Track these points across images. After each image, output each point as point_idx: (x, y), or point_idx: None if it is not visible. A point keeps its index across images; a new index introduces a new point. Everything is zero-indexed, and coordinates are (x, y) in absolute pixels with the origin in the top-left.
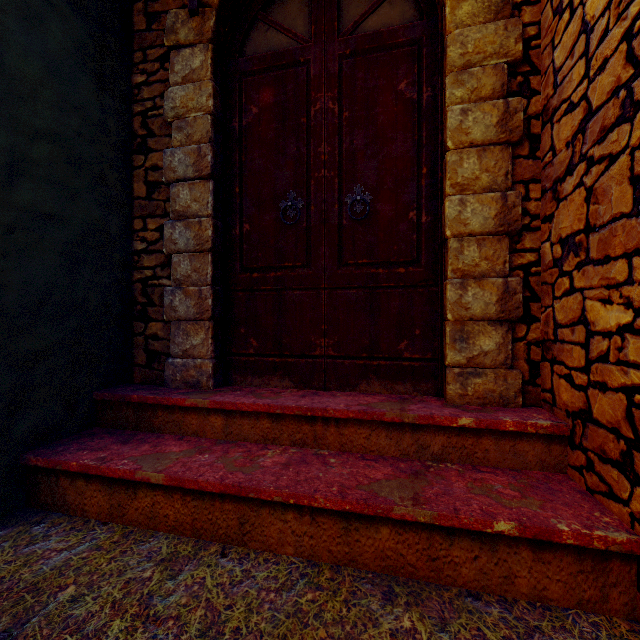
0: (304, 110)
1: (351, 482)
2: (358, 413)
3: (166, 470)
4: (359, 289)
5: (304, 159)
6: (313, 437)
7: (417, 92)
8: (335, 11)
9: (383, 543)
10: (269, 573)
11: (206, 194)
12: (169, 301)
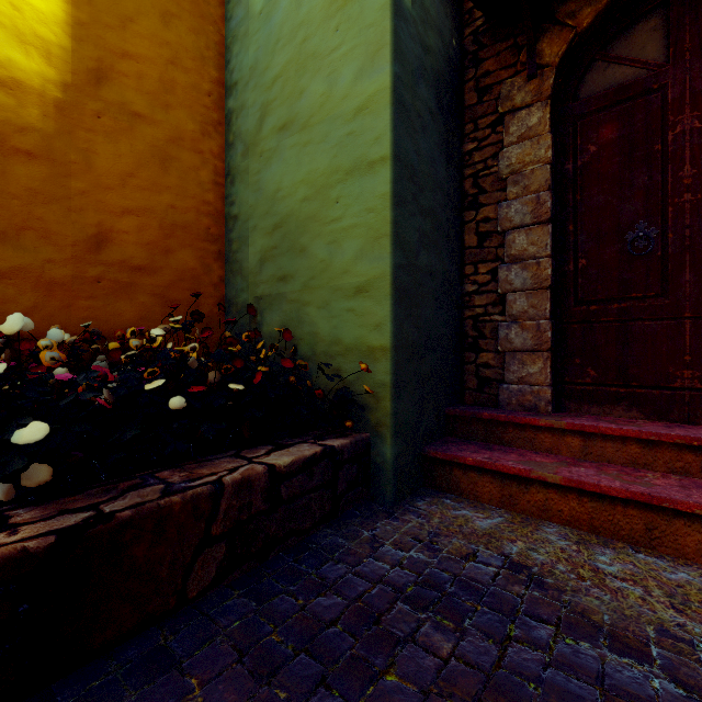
0: (658, 137)
1: None
2: None
3: (559, 473)
4: None
5: (658, 187)
6: (699, 467)
7: None
8: None
9: None
10: (700, 574)
11: (544, 237)
12: (504, 334)
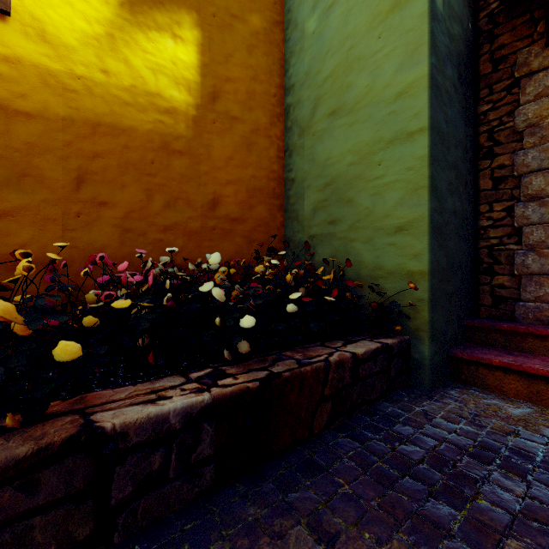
0: None
1: None
2: None
3: None
4: None
5: None
6: None
7: None
8: None
9: None
10: None
11: None
12: (520, 261)
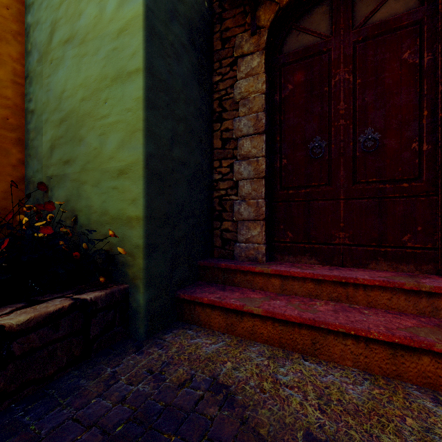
0: (326, 82)
1: (391, 326)
2: (382, 282)
3: (261, 307)
4: (369, 199)
5: (326, 114)
6: (345, 296)
7: (419, 58)
8: (350, 13)
9: (424, 367)
10: (341, 374)
11: (261, 143)
12: (237, 209)
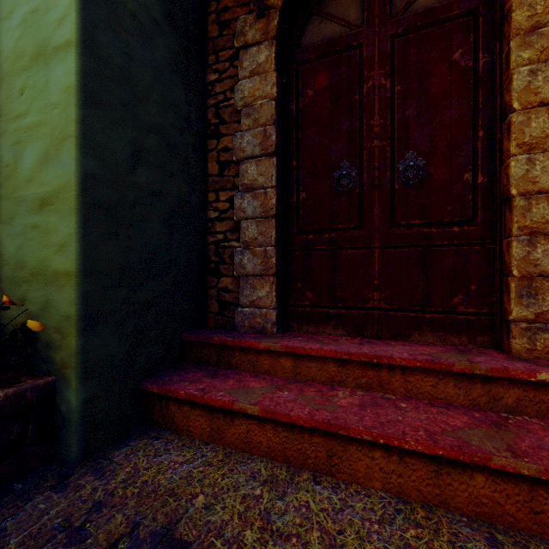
0: (357, 88)
1: (434, 428)
2: (425, 362)
3: (259, 403)
4: (411, 247)
5: (357, 132)
6: (378, 382)
7: (472, 60)
8: None
9: (477, 490)
10: (364, 504)
11: (270, 168)
12: (239, 260)
